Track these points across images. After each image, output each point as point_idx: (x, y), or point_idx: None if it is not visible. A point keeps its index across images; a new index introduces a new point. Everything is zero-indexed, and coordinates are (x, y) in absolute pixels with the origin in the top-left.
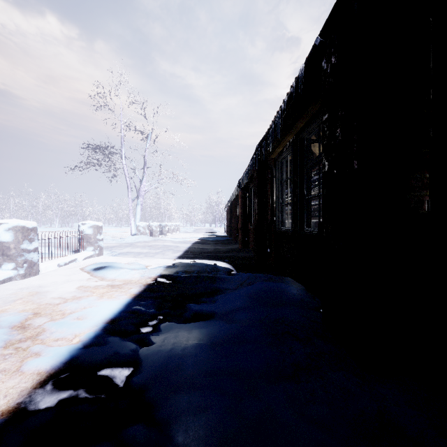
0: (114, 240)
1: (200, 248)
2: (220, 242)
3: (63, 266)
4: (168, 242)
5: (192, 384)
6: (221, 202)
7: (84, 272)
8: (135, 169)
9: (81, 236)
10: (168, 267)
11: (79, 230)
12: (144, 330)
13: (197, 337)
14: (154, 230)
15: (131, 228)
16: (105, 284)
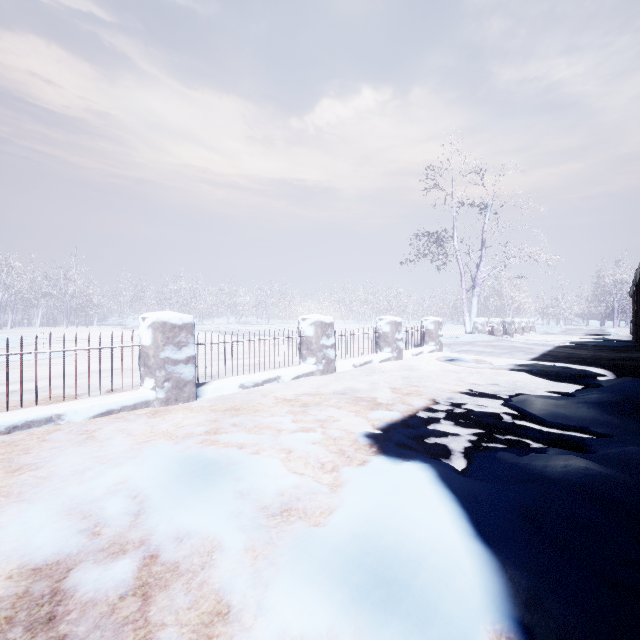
0: (447, 338)
1: (567, 353)
2: (609, 348)
3: (414, 356)
4: (517, 342)
5: (540, 406)
6: (626, 280)
7: (435, 361)
8: (470, 252)
9: (424, 331)
10: (520, 364)
11: (422, 326)
12: (504, 393)
13: (547, 397)
14: (494, 329)
15: (465, 324)
16: (460, 370)
